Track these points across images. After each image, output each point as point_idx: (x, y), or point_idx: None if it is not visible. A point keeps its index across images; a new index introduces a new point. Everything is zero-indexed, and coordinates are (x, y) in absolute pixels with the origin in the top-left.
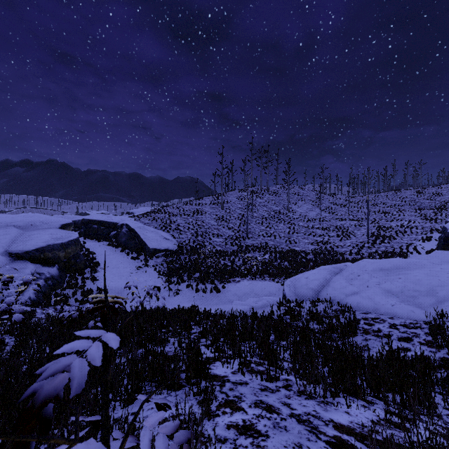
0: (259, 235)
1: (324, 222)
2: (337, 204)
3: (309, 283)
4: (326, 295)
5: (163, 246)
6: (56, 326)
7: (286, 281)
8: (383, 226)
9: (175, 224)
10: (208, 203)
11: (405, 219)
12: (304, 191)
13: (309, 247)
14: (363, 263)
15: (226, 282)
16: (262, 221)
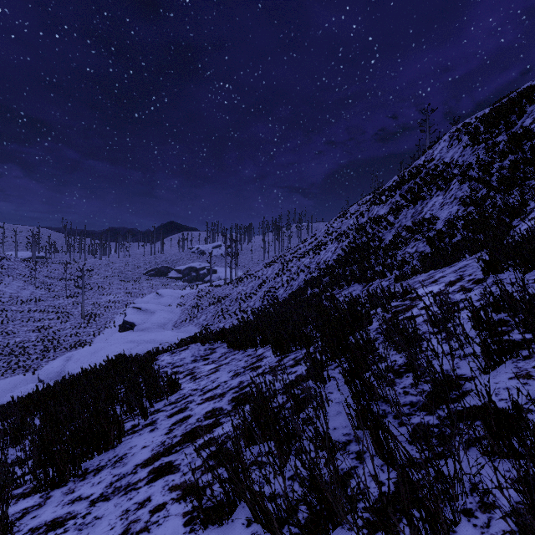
0: None
1: (41, 301)
2: (53, 278)
3: (55, 370)
4: (66, 372)
5: None
6: None
7: (39, 372)
8: (96, 302)
9: None
10: None
11: (113, 293)
12: (9, 262)
13: (31, 335)
14: (82, 351)
15: None
16: None
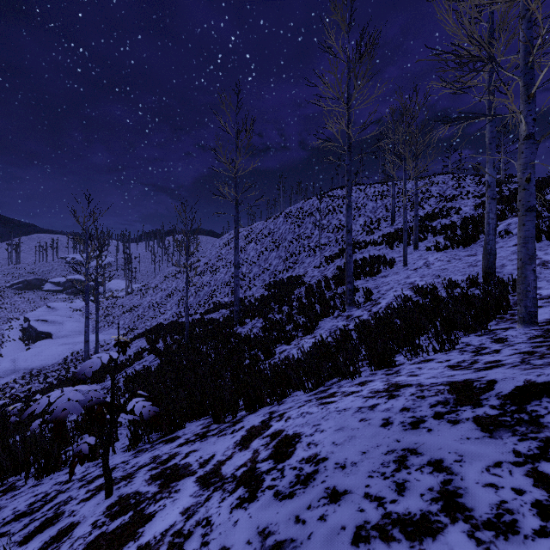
0: None
1: None
2: None
3: (9, 368)
4: (21, 368)
5: None
6: None
7: None
8: None
9: None
10: None
11: None
12: None
13: None
14: (24, 354)
15: None
16: None
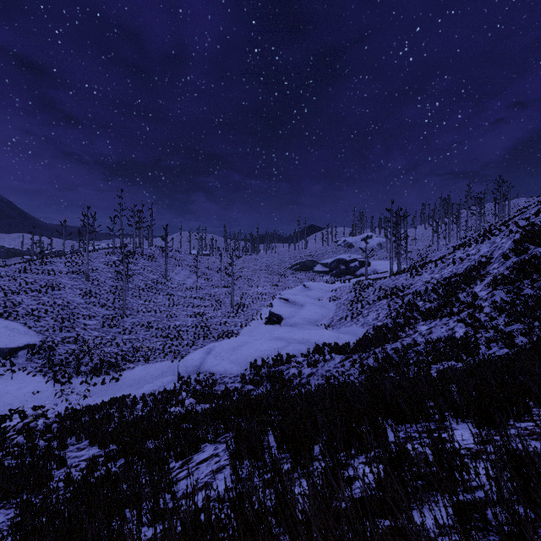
0: (138, 311)
1: (201, 290)
2: (211, 269)
3: (194, 363)
4: (204, 368)
5: (22, 342)
6: (1, 443)
7: (179, 363)
8: (245, 293)
9: (22, 306)
10: (64, 270)
11: (260, 285)
12: (181, 254)
13: (188, 320)
14: (223, 344)
15: (123, 370)
16: (140, 293)
